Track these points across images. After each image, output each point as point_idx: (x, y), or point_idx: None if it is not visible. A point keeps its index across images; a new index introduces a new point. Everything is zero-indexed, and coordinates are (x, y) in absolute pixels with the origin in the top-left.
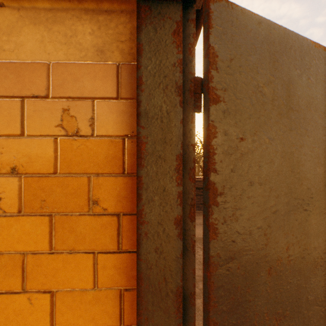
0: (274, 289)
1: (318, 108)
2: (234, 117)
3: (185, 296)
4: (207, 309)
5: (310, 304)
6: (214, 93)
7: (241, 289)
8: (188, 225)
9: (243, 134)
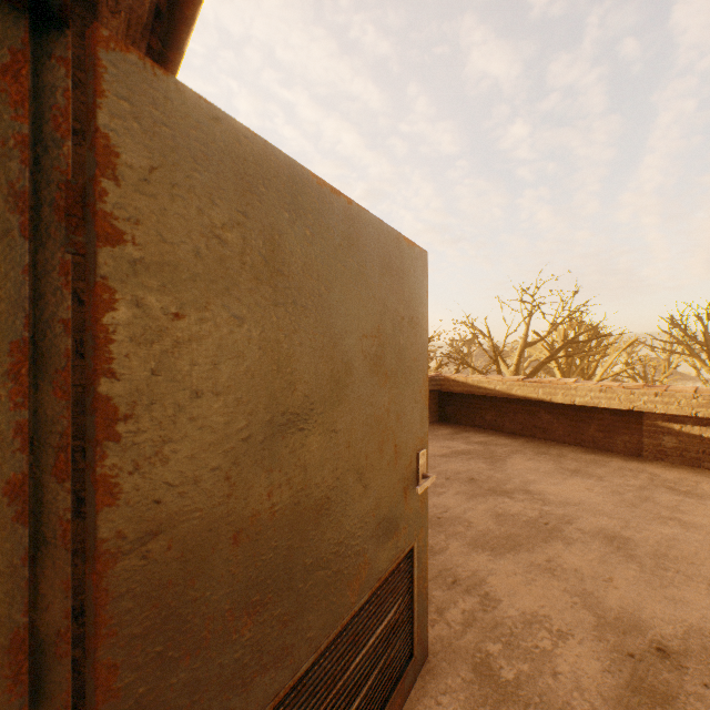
0: (246, 566)
1: (322, 276)
2: (161, 276)
3: (44, 644)
4: (94, 647)
5: (310, 571)
6: (109, 225)
7: (177, 583)
8: (53, 491)
9: (182, 307)
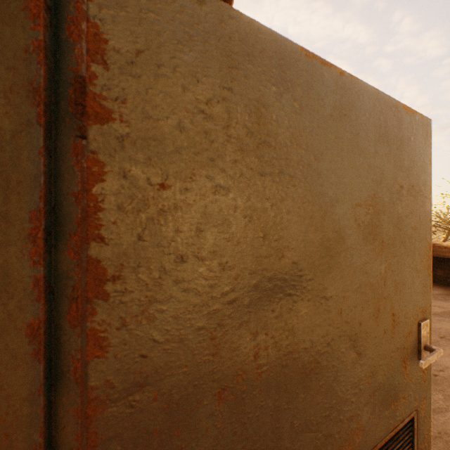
0: (230, 422)
1: (311, 146)
2: (146, 149)
3: None
4: None
5: (298, 432)
6: (98, 105)
7: (162, 432)
8: (67, 333)
9: (167, 178)
